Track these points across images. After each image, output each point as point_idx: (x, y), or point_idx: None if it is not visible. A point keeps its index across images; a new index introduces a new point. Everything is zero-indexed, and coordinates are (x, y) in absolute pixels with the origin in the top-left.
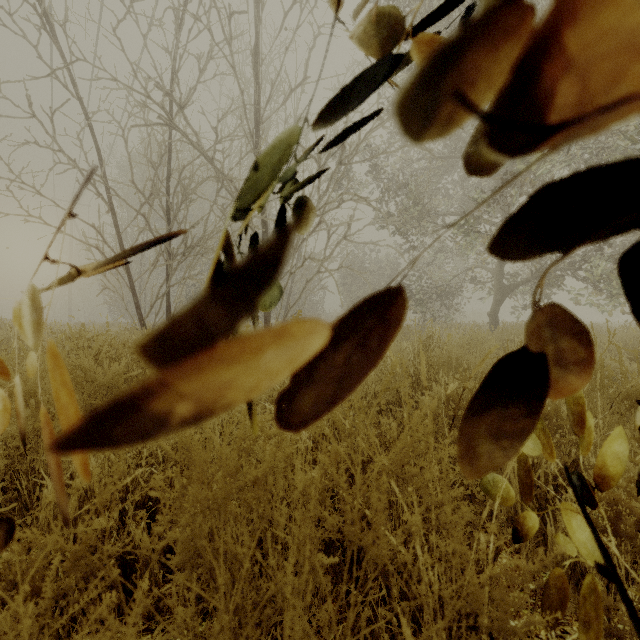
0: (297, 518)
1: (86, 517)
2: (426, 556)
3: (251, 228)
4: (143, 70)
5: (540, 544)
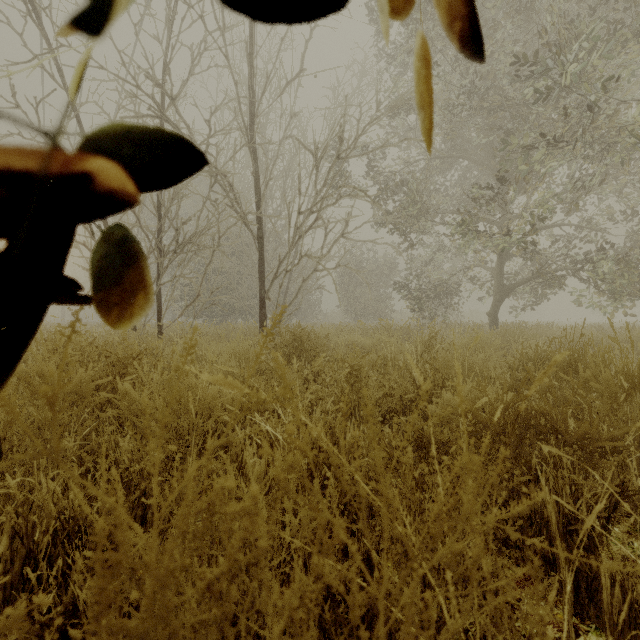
0: None
1: None
2: None
3: (246, 225)
4: (132, 59)
5: (581, 589)
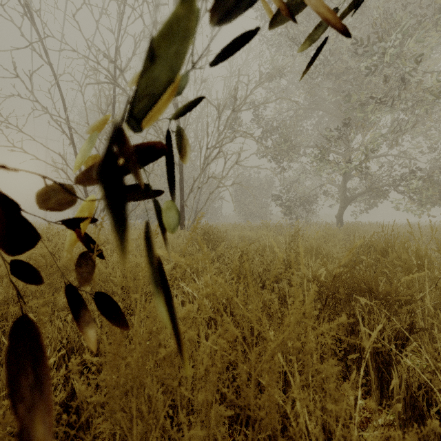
0: (199, 397)
1: (5, 402)
2: (314, 429)
3: None
4: (94, 44)
5: (384, 388)
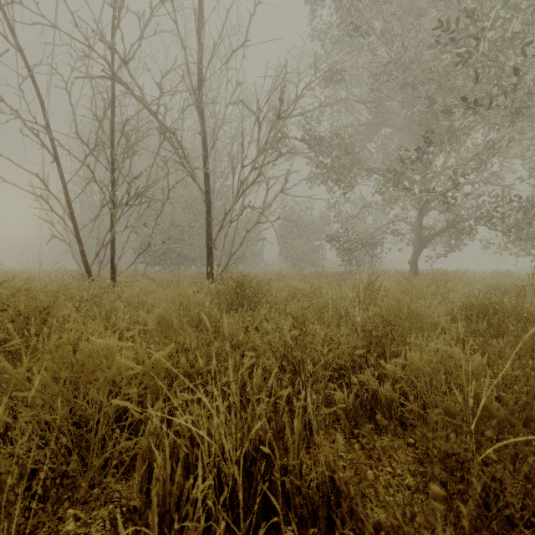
0: None
1: None
2: None
3: (194, 180)
4: (86, 23)
5: None
